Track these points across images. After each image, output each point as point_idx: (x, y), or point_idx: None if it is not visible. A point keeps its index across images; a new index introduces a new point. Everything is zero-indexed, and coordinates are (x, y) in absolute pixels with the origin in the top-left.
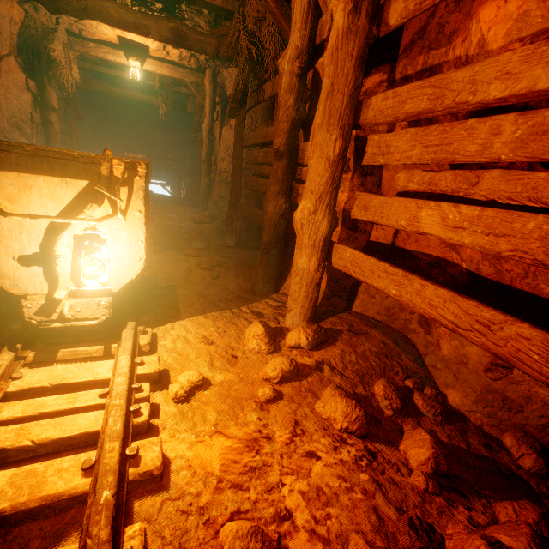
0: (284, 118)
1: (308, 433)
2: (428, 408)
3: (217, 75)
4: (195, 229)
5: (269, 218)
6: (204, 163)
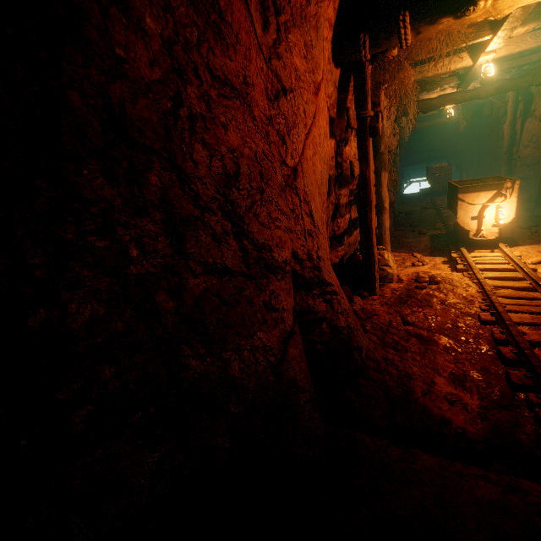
0: None
1: None
2: None
3: None
4: None
5: None
6: (504, 155)
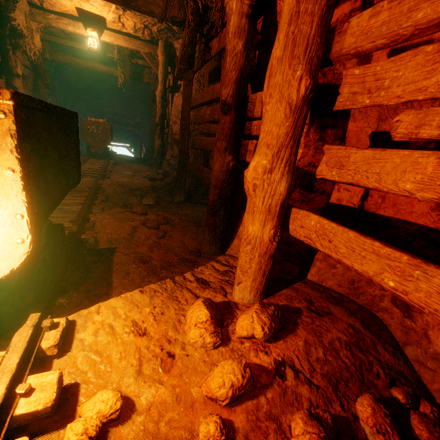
0: (232, 66)
1: None
2: None
3: (169, 46)
4: (147, 186)
5: (216, 176)
6: (158, 126)
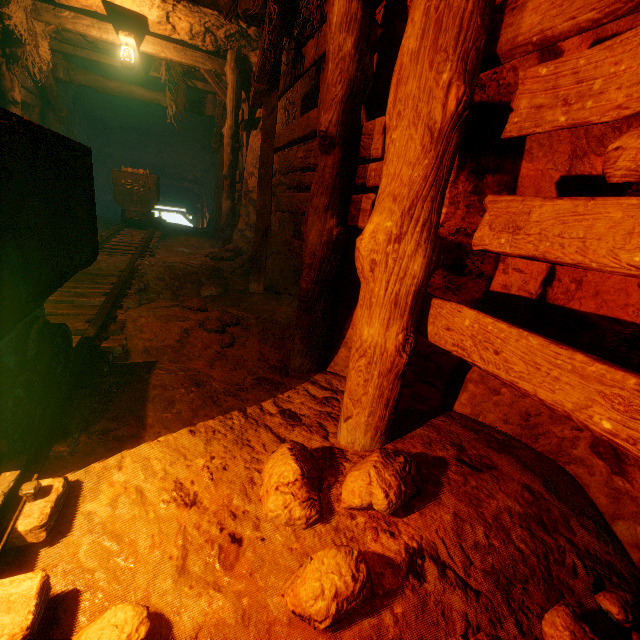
0: (336, 77)
1: None
2: None
3: (242, 60)
4: (209, 268)
5: (311, 251)
6: (226, 180)
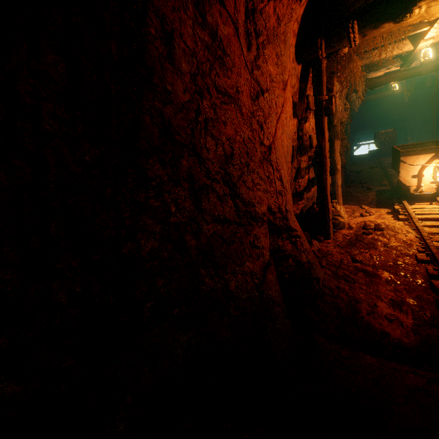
0: None
1: None
2: None
3: None
4: None
5: None
6: None
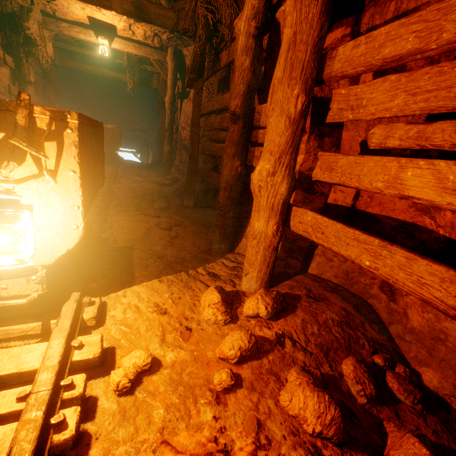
0: (240, 80)
1: (274, 441)
2: (406, 394)
3: (178, 53)
4: (157, 191)
5: (225, 180)
6: (167, 132)
